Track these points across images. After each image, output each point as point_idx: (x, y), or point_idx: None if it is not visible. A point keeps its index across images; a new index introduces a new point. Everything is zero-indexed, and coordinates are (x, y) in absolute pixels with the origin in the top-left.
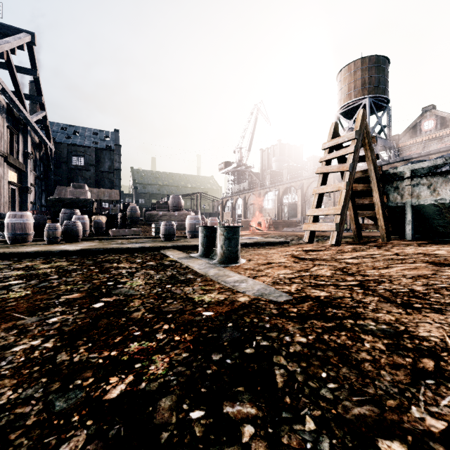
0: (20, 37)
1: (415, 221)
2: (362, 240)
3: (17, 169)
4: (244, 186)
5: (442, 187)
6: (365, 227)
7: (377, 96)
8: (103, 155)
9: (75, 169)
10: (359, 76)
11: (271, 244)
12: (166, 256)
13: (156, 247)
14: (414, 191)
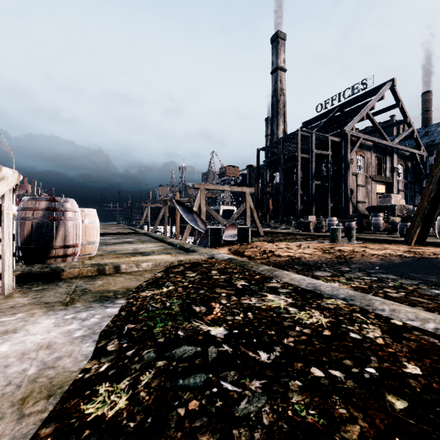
0: (379, 93)
1: None
2: None
3: (384, 182)
4: None
5: None
6: None
7: None
8: None
9: None
10: None
11: None
12: None
13: None
14: None
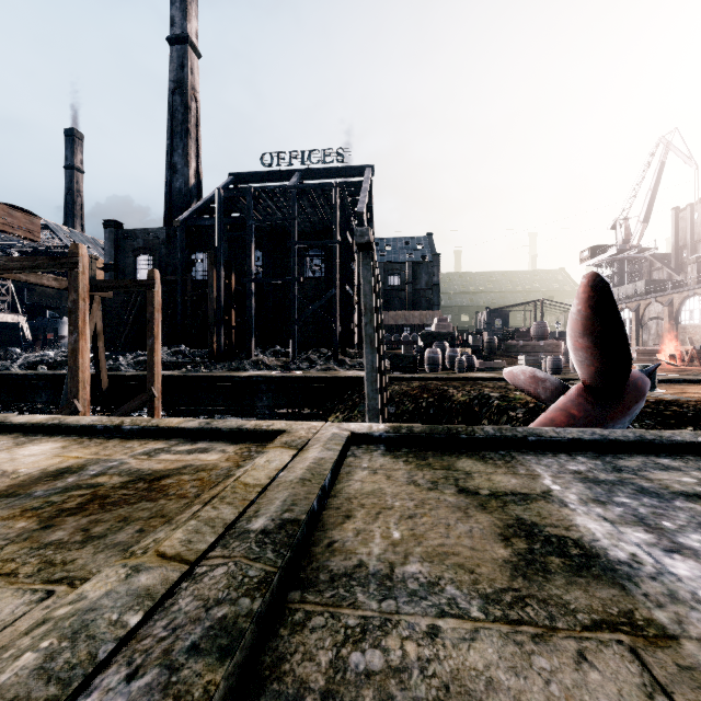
0: (368, 177)
1: None
2: None
3: None
4: (635, 288)
5: None
6: None
7: None
8: (420, 270)
9: (391, 290)
10: None
11: (690, 382)
12: None
13: (566, 378)
14: None
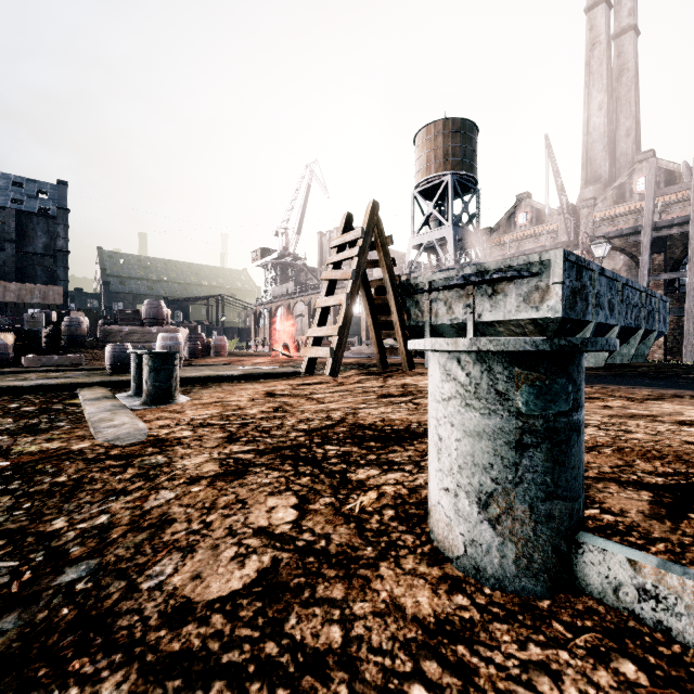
0: None
1: None
2: (389, 368)
3: None
4: (288, 288)
5: (456, 304)
6: (390, 352)
7: (463, 174)
8: (33, 225)
9: None
10: (441, 143)
11: (273, 376)
12: (72, 398)
13: (69, 384)
14: (433, 308)
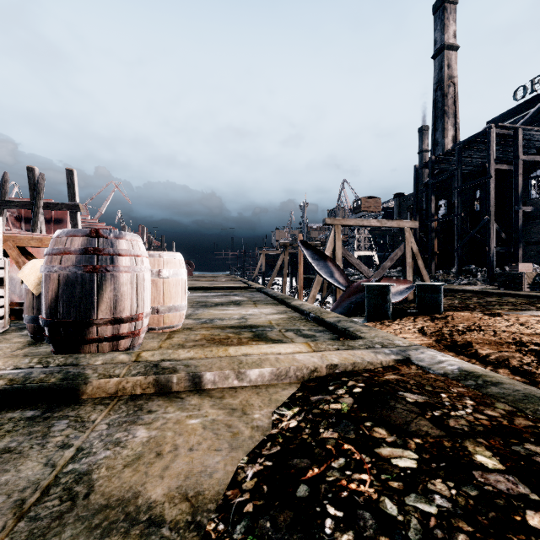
0: None
1: None
2: None
3: None
4: None
5: None
6: None
7: None
8: None
9: None
10: None
11: None
12: None
13: None
14: None
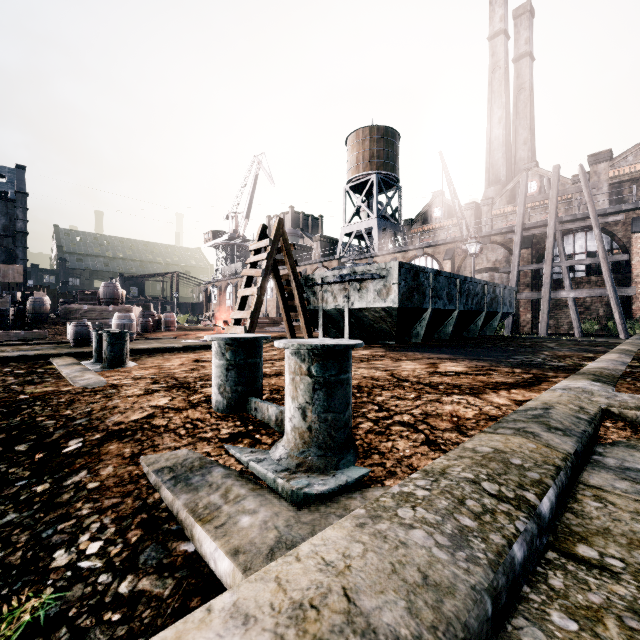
0: None
1: (329, 323)
2: None
3: None
4: (237, 268)
5: (339, 295)
6: (297, 329)
7: (386, 174)
8: None
9: None
10: (368, 146)
11: (207, 348)
12: (49, 365)
13: (44, 354)
14: (325, 297)
